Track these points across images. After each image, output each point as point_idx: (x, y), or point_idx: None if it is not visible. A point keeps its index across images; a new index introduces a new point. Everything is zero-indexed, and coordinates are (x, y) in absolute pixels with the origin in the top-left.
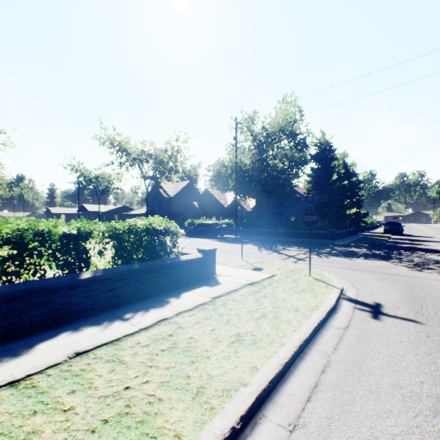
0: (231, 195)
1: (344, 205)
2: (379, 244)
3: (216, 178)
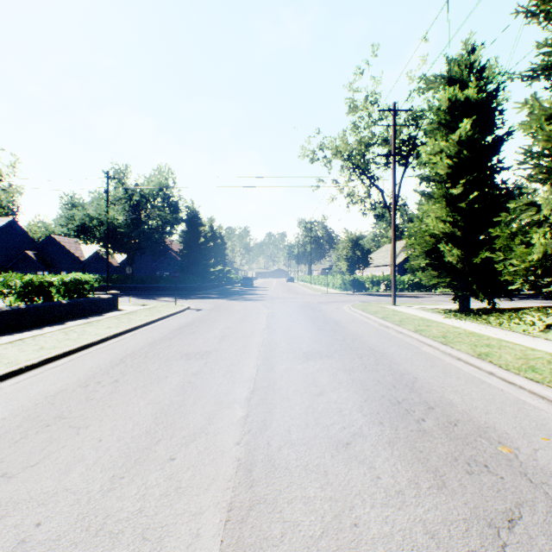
0: (89, 245)
1: (209, 264)
2: (228, 292)
3: (79, 228)
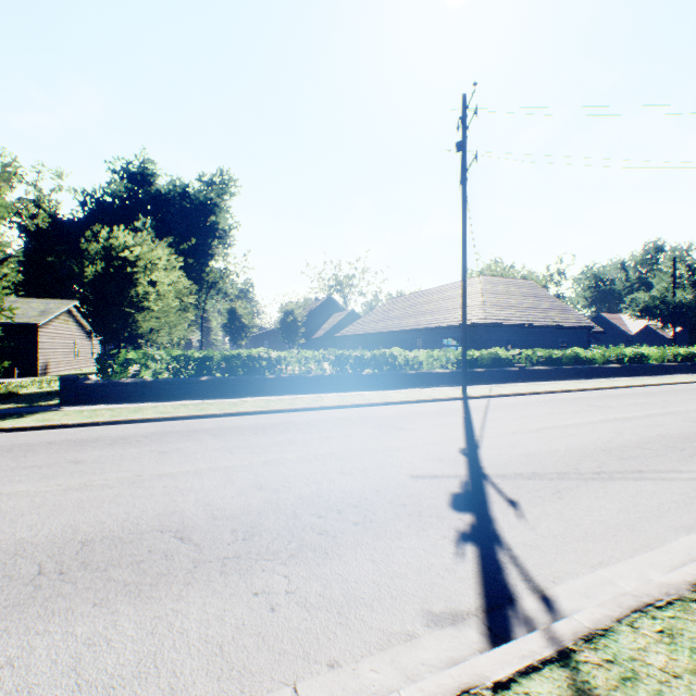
0: (631, 319)
1: None
2: None
3: (641, 310)
